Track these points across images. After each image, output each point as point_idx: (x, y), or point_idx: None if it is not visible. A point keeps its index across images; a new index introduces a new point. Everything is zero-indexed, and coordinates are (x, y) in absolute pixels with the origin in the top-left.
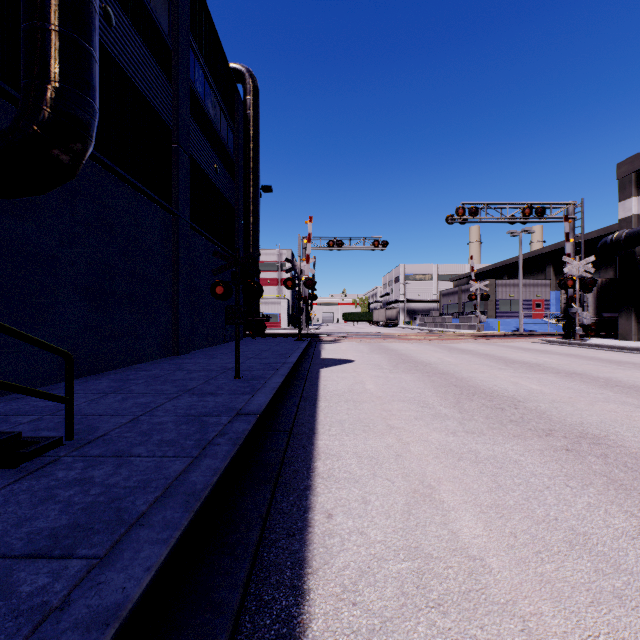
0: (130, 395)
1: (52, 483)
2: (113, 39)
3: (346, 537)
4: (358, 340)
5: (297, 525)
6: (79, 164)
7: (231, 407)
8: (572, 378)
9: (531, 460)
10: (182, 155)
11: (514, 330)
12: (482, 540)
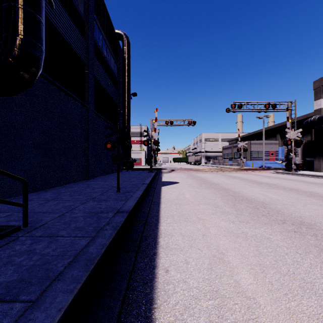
0: (61, 201)
1: (12, 253)
2: (54, 15)
3: (176, 284)
4: (181, 171)
5: (149, 277)
6: (34, 79)
7: (114, 208)
8: (292, 191)
9: (276, 237)
10: (90, 76)
11: (260, 166)
12: (253, 286)
